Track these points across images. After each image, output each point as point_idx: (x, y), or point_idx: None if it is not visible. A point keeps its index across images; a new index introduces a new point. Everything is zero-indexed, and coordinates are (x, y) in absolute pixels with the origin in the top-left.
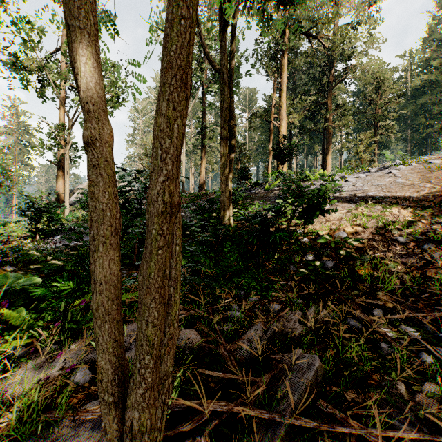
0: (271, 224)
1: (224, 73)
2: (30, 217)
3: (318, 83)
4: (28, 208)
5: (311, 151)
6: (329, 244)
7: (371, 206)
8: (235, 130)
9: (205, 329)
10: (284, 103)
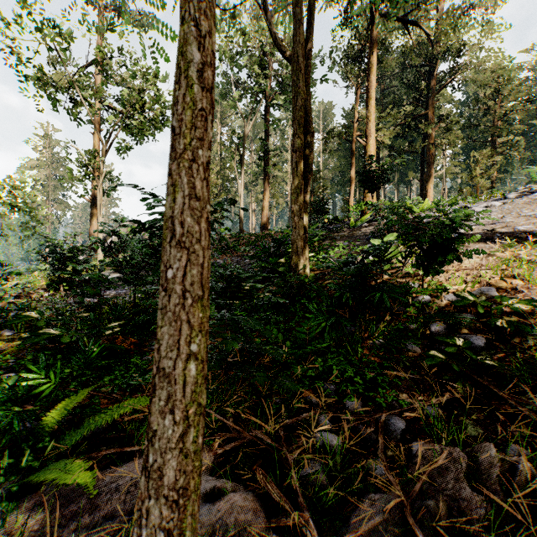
0: (371, 275)
1: (298, 55)
2: (52, 265)
3: (416, 89)
4: (49, 253)
5: (403, 179)
6: (468, 307)
7: (530, 246)
8: (311, 141)
9: (274, 490)
10: (372, 113)
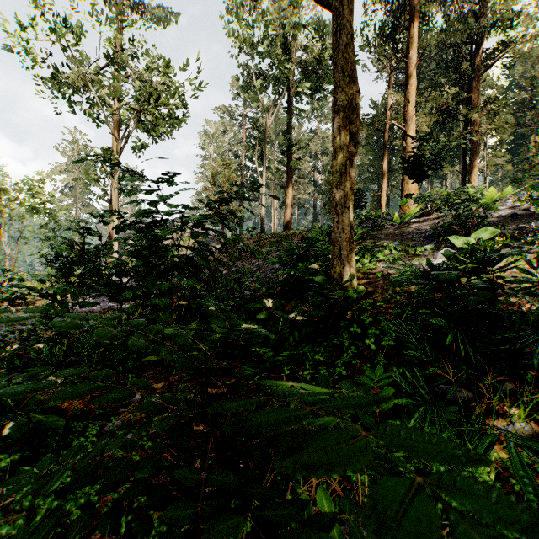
0: None
1: None
2: (58, 269)
3: (457, 69)
4: (55, 256)
5: (438, 174)
6: None
7: None
8: (358, 103)
9: None
10: (412, 94)
